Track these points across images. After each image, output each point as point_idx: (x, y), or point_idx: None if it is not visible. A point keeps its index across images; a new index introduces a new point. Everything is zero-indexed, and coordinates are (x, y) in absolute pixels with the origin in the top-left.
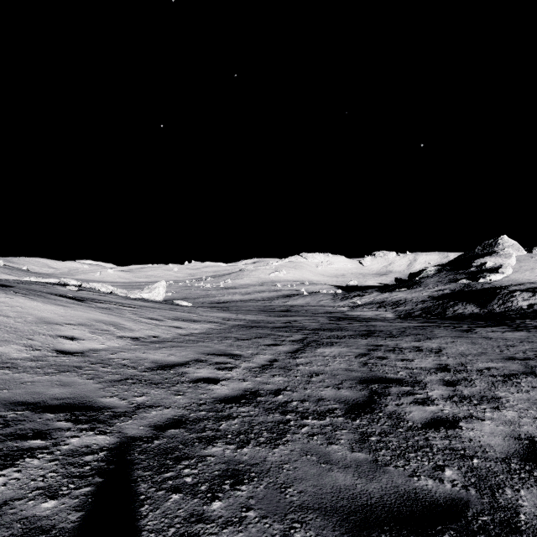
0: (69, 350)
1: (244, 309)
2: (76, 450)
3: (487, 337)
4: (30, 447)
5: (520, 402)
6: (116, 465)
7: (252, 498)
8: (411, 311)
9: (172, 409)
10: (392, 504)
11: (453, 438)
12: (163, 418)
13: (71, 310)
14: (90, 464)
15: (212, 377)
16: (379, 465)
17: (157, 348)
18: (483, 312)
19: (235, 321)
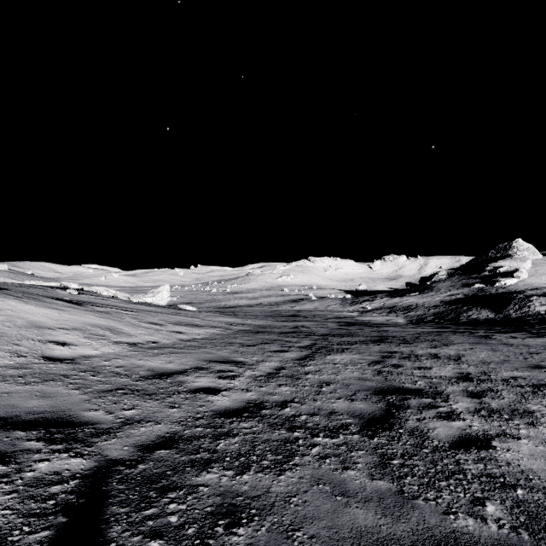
0: (58, 356)
1: (251, 314)
2: (42, 479)
3: (507, 344)
4: None
5: None
6: (87, 498)
7: None
8: (423, 316)
9: (164, 425)
10: None
11: (488, 461)
12: (152, 435)
13: (66, 314)
14: (55, 497)
15: (213, 387)
16: (406, 497)
17: (155, 355)
18: (499, 317)
19: (240, 326)
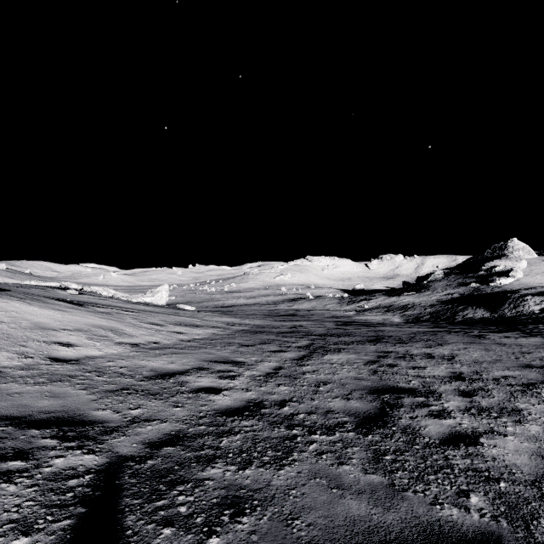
0: (64, 357)
1: (249, 313)
2: (60, 473)
3: (500, 343)
4: (8, 470)
5: (543, 415)
6: (102, 491)
7: (255, 533)
8: (419, 316)
9: (169, 423)
10: (414, 540)
11: (475, 456)
12: (159, 433)
13: (69, 315)
14: (73, 490)
15: (214, 387)
16: (396, 490)
17: (157, 355)
18: (494, 317)
19: (239, 326)
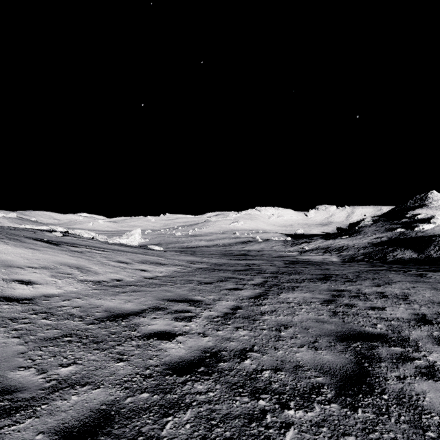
0: (18, 296)
1: (208, 253)
2: None
3: None
4: None
5: None
6: None
7: None
8: (354, 256)
9: (103, 390)
10: None
11: None
12: (83, 410)
13: (40, 254)
14: None
15: (168, 331)
16: None
17: (116, 293)
18: (421, 257)
19: (199, 264)
